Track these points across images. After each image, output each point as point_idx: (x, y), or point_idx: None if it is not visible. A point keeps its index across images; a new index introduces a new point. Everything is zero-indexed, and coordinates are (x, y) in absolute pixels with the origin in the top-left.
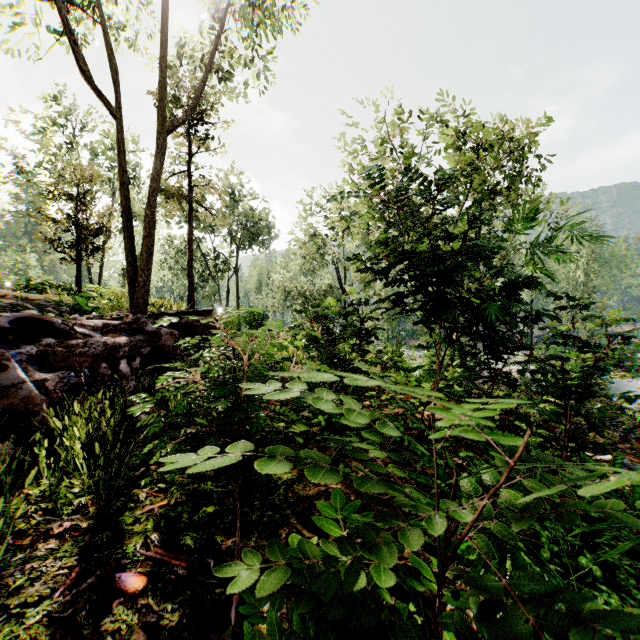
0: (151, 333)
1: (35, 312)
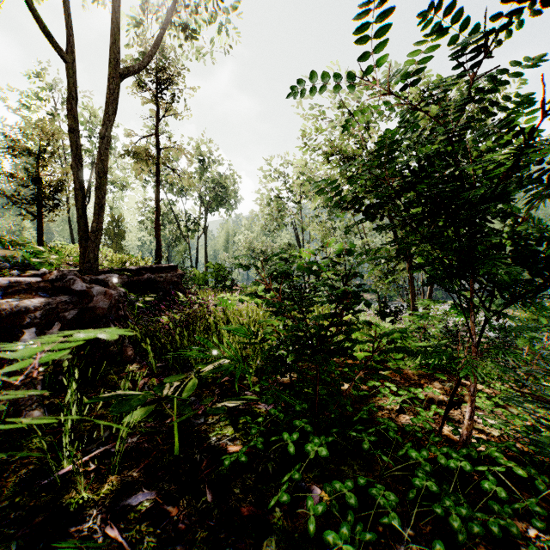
0: (80, 292)
1: None
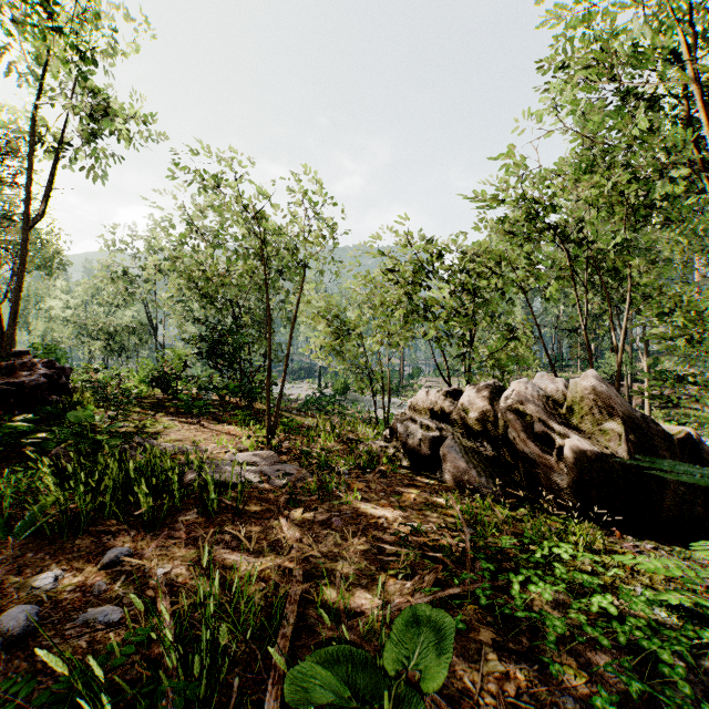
0: (59, 368)
1: None
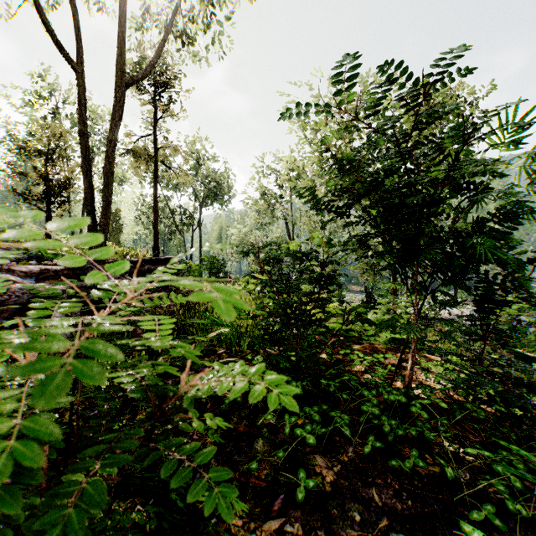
0: None
1: None
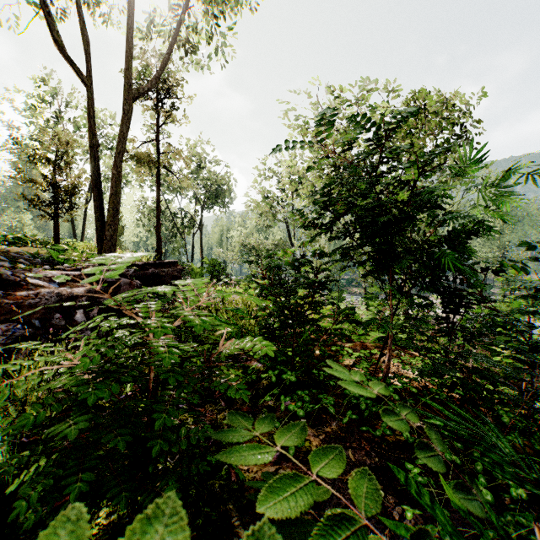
0: (110, 283)
1: (6, 263)
